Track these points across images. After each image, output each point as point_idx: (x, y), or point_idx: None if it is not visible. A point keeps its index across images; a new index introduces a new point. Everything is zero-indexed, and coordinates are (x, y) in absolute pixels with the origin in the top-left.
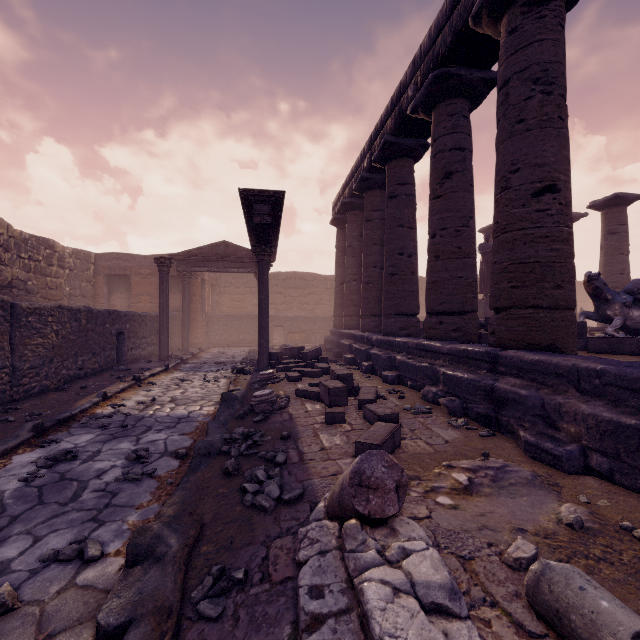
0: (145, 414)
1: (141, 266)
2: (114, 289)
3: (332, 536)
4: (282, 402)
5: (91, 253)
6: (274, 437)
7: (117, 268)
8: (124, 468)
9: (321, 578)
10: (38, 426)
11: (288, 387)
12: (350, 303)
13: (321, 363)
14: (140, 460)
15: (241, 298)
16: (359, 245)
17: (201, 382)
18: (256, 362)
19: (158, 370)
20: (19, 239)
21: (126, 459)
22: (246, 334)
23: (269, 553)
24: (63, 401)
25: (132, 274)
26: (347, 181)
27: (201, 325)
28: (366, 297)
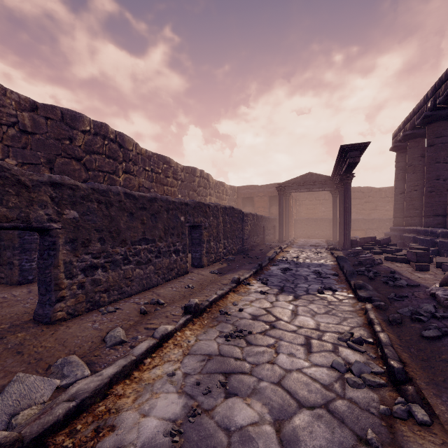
0: (300, 261)
1: (259, 191)
2: (245, 205)
3: (446, 289)
4: (378, 261)
5: (235, 187)
6: (385, 272)
7: (247, 194)
8: (315, 275)
9: (446, 293)
10: (269, 258)
11: (375, 256)
12: (411, 207)
13: (392, 246)
14: (320, 273)
15: (313, 207)
16: (419, 164)
17: (312, 253)
18: (338, 246)
19: (285, 246)
20: (214, 183)
21: (313, 272)
22: (319, 230)
23: (414, 294)
24: (259, 254)
25: (254, 196)
26: (408, 118)
27: (291, 224)
28: (429, 202)
